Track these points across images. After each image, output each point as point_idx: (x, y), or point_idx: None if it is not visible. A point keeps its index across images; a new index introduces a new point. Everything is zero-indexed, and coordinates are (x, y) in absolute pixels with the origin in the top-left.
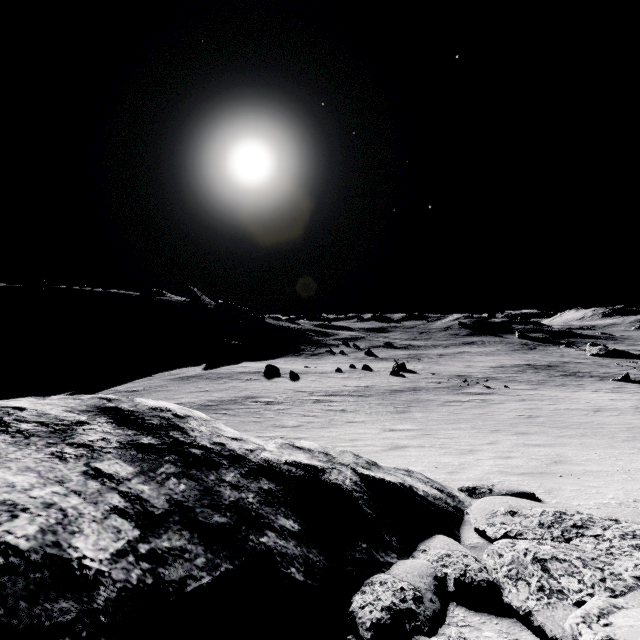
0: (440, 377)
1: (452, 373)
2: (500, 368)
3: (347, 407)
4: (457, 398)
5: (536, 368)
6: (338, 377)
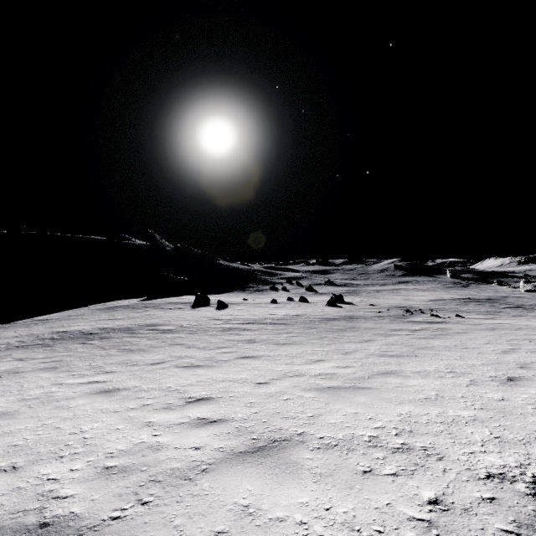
0: (379, 307)
1: (391, 305)
2: (440, 301)
3: (258, 336)
4: (403, 326)
5: (477, 301)
6: (269, 307)
